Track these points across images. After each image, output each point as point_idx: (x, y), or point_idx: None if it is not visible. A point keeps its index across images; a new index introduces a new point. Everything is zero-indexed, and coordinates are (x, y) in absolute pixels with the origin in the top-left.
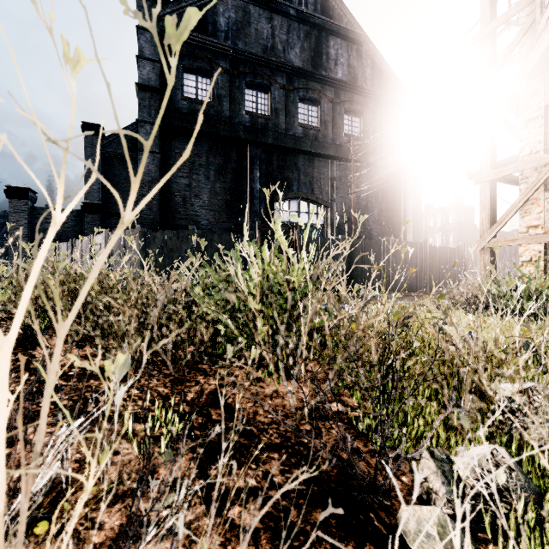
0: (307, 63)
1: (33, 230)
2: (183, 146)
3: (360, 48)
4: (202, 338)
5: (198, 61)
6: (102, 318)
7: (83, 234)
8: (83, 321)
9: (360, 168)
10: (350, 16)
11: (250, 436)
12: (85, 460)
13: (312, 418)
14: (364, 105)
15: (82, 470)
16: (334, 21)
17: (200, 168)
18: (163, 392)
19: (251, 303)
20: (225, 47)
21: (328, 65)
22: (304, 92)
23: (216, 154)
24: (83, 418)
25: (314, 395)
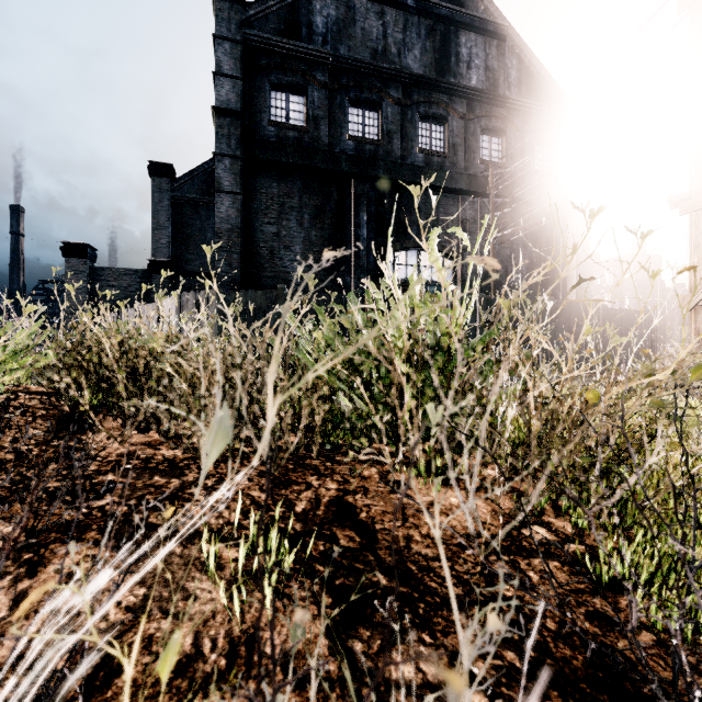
0: (430, 68)
1: (93, 295)
2: (270, 184)
3: (502, 44)
4: (310, 421)
5: (289, 74)
6: (171, 390)
7: (150, 299)
8: (146, 394)
9: (502, 205)
10: (488, 2)
11: (408, 578)
12: (142, 607)
13: (506, 551)
14: (507, 121)
15: (137, 627)
16: (466, 11)
17: (291, 212)
18: (259, 498)
19: (398, 360)
20: (322, 54)
21: (458, 70)
22: (425, 107)
23: (311, 193)
24: (111, 570)
25: (496, 511)
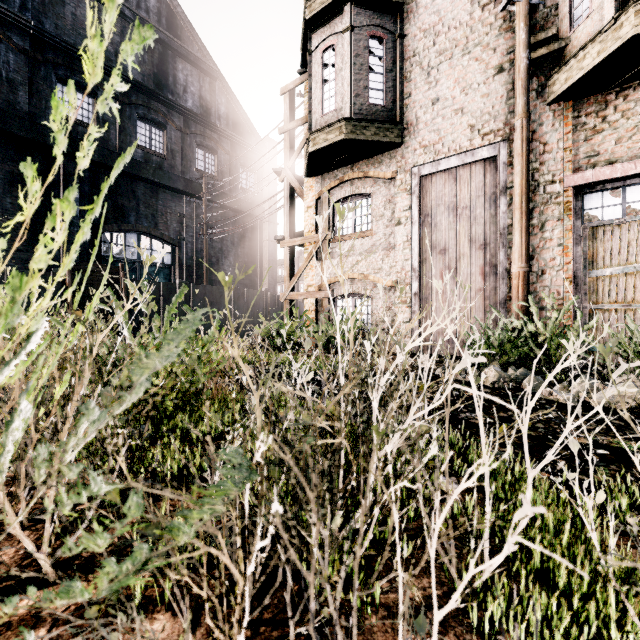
0: (149, 78)
1: None
2: None
3: (214, 83)
4: None
5: None
6: None
7: None
8: None
9: (215, 208)
10: (202, 45)
11: None
12: None
13: None
14: (218, 144)
15: None
16: (182, 44)
17: None
18: None
19: None
20: (21, 19)
21: (175, 89)
22: (145, 110)
23: (6, 158)
24: None
25: None
